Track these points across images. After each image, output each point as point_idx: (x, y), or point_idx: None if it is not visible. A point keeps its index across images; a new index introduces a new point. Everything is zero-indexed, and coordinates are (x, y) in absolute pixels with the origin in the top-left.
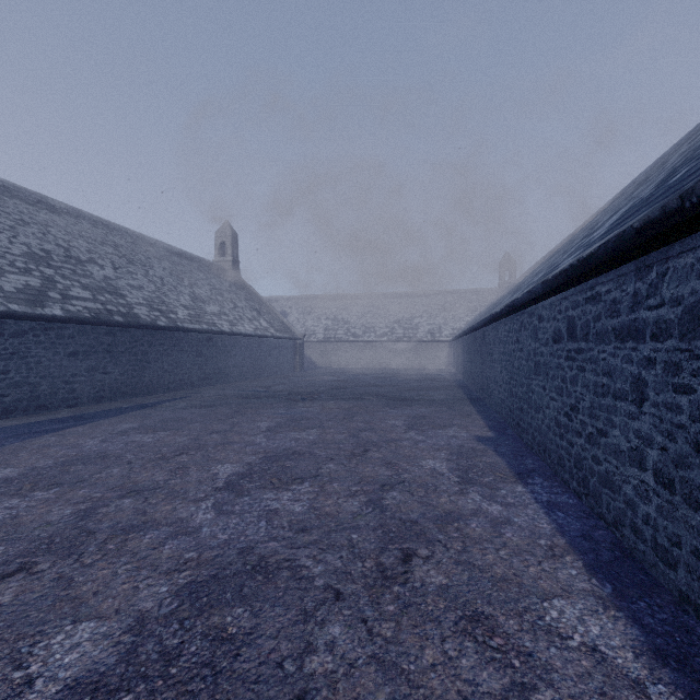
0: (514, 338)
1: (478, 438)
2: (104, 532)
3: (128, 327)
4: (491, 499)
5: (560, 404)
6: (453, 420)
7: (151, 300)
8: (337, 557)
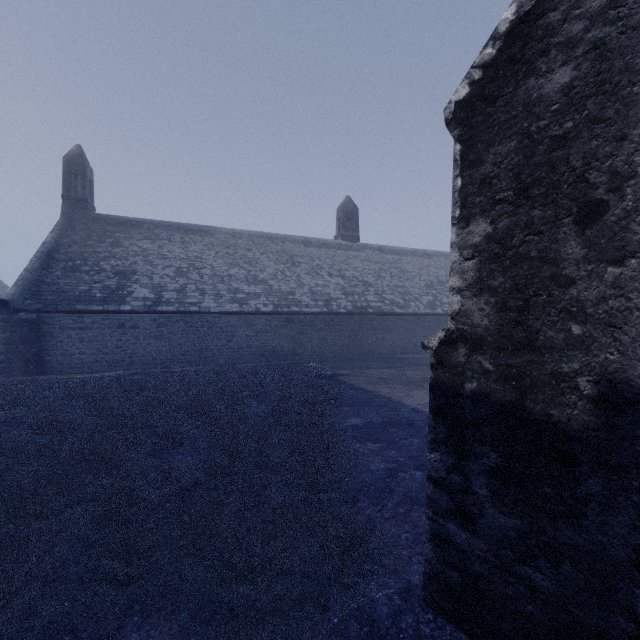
0: None
1: None
2: None
3: None
4: None
5: None
6: None
7: None
8: None
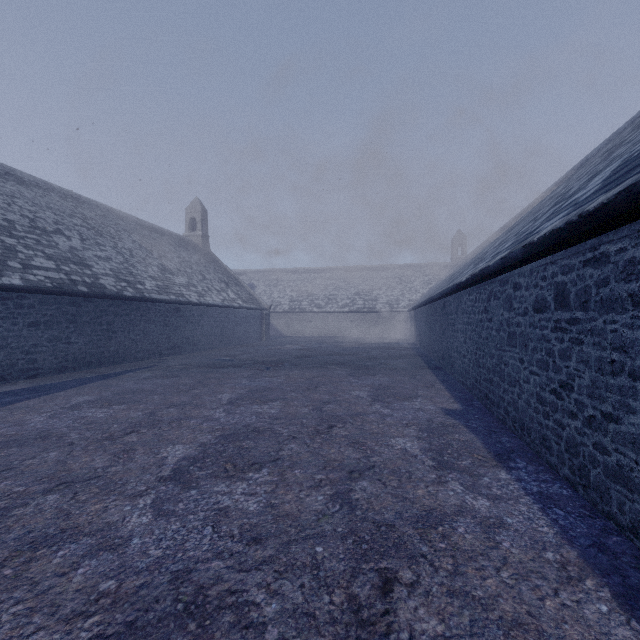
0: (481, 308)
1: (446, 410)
2: (7, 546)
3: (93, 297)
4: (475, 490)
5: (544, 379)
6: (417, 391)
7: (118, 271)
8: (297, 585)
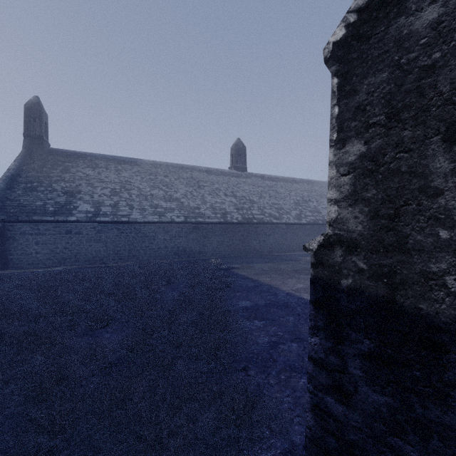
0: None
1: None
2: None
3: (323, 225)
4: None
5: None
6: None
7: None
8: None
